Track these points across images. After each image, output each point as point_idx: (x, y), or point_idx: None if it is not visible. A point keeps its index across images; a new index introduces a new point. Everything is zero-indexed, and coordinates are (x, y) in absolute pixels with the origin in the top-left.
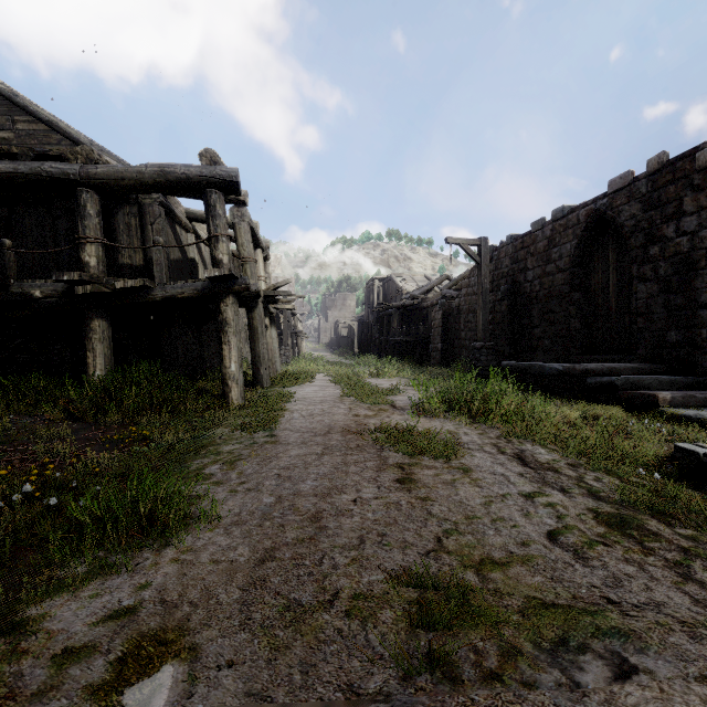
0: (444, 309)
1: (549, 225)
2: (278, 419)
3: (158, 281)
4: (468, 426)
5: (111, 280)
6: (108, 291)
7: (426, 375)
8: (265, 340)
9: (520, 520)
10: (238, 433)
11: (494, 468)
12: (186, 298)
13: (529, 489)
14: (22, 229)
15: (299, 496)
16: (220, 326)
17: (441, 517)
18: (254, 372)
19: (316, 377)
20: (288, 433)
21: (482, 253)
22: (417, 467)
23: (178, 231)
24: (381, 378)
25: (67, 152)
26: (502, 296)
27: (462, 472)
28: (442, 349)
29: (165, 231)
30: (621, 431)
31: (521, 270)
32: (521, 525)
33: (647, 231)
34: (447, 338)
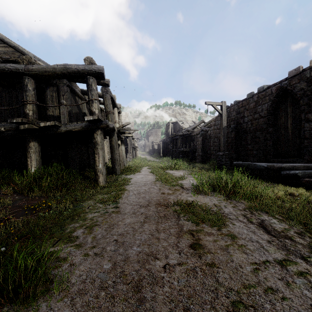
0: (203, 136)
1: (256, 95)
2: (121, 196)
3: (63, 122)
4: (226, 201)
5: (39, 122)
6: (37, 127)
7: (197, 168)
8: (118, 151)
9: (288, 292)
10: (98, 205)
11: (251, 236)
12: (77, 131)
13: (282, 257)
14: (1, 98)
15: (127, 263)
16: (94, 145)
17: (227, 287)
18: (112, 167)
19: (142, 169)
20: (125, 206)
21: (223, 109)
22: (202, 234)
23: (77, 99)
24: (174, 170)
25: (18, 59)
26: (231, 130)
27: (231, 239)
28: (202, 155)
29: (69, 99)
30: (309, 203)
31: (241, 117)
32: (291, 298)
33: (310, 96)
34: (204, 150)
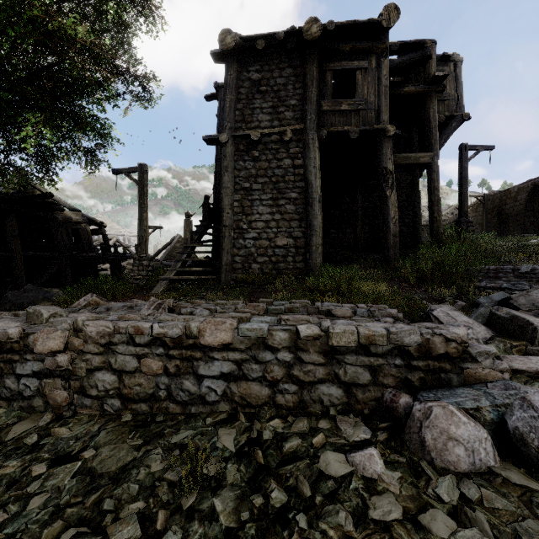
0: None
1: (516, 187)
2: None
3: None
4: None
5: None
6: None
7: None
8: None
9: None
10: None
11: None
12: None
13: None
14: None
15: None
16: None
17: None
18: None
19: None
20: None
21: (485, 200)
22: None
23: None
24: None
25: None
26: (494, 216)
27: None
28: None
29: None
30: None
31: (504, 204)
32: None
33: None
34: None
